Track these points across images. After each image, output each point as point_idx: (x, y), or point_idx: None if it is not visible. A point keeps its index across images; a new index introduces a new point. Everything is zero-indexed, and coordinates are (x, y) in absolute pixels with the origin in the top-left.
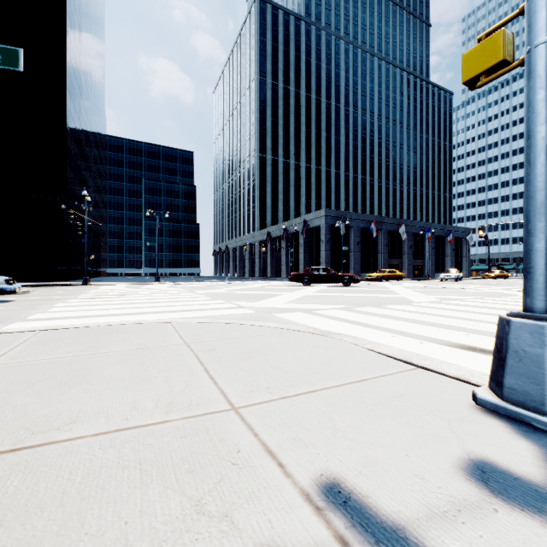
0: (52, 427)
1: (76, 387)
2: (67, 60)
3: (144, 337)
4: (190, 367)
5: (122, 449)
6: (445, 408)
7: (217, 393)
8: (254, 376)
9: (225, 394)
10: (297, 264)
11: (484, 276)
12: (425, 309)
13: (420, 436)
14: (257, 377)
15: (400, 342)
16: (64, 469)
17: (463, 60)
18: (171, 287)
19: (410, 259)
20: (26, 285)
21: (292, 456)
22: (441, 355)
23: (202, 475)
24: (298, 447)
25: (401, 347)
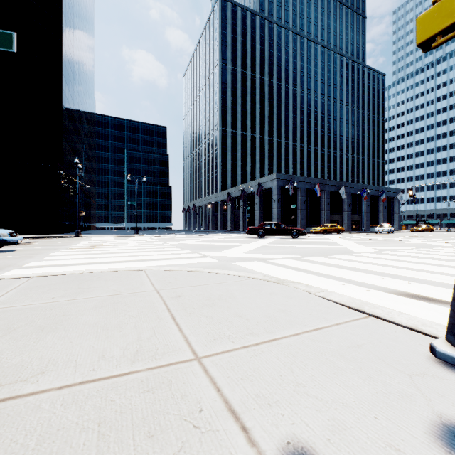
0: (20, 378)
1: (52, 333)
2: (63, 51)
3: (119, 283)
4: (158, 313)
5: (83, 405)
6: (404, 360)
7: (182, 341)
8: (216, 323)
9: (189, 342)
10: (253, 219)
11: (412, 230)
12: (366, 259)
13: (385, 393)
14: (220, 324)
15: (348, 290)
16: (20, 431)
17: (418, 22)
18: (147, 239)
19: (349, 215)
20: (29, 237)
21: (256, 418)
22: (388, 303)
23: (161, 442)
24: (262, 406)
25: (350, 295)
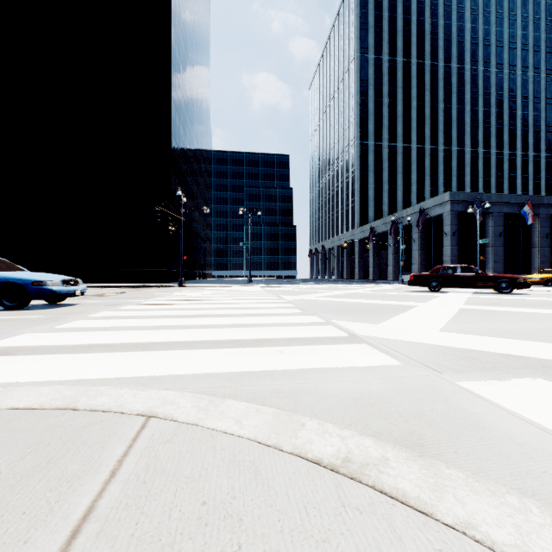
0: None
1: None
2: (172, 73)
3: None
4: None
5: None
6: None
7: None
8: None
9: None
10: (409, 264)
11: None
12: None
13: None
14: None
15: None
16: None
17: None
18: (258, 290)
19: None
20: (131, 286)
21: None
22: None
23: None
24: None
25: None
